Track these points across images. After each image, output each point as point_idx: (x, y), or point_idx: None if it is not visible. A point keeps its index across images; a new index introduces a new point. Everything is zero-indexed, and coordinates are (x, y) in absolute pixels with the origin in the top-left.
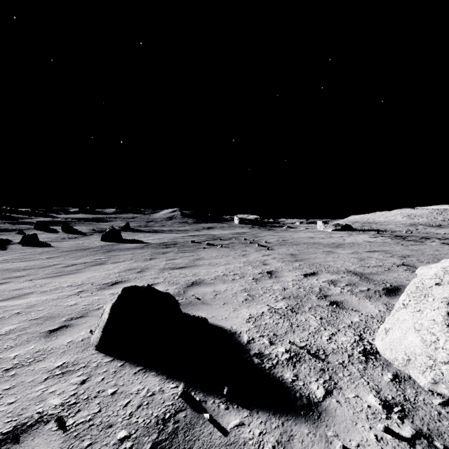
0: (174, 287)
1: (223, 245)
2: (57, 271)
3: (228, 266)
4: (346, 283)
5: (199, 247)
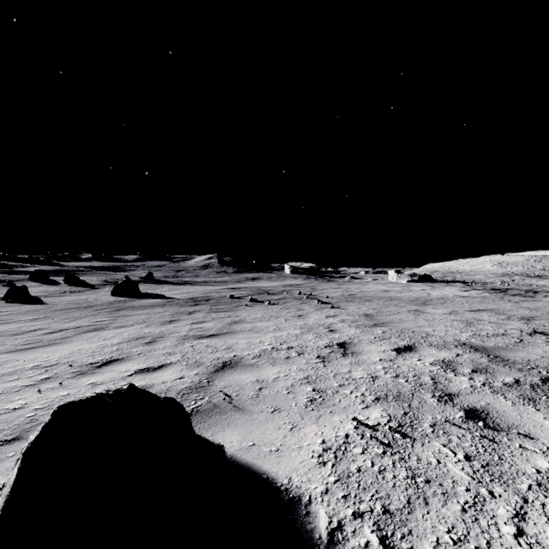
0: (194, 373)
1: (271, 301)
2: (33, 341)
3: (279, 334)
4: (471, 366)
5: (239, 304)
